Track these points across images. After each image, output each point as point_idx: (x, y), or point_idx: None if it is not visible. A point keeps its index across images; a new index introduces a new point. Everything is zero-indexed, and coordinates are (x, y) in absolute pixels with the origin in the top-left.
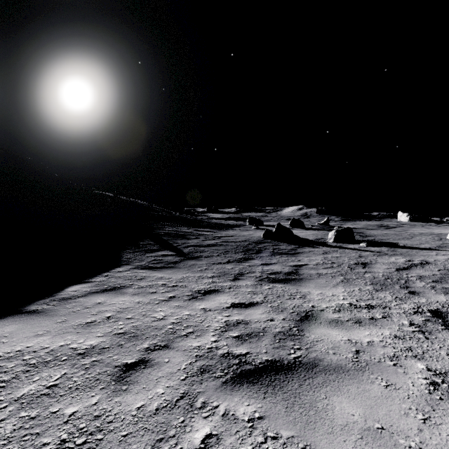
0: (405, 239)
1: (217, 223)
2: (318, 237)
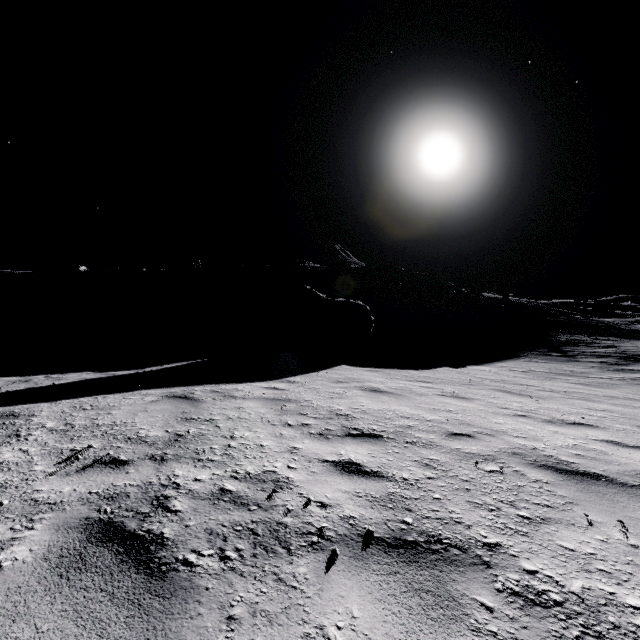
0: None
1: (635, 330)
2: None
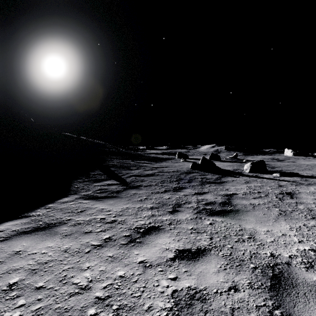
0: (308, 170)
1: (153, 157)
2: (234, 168)
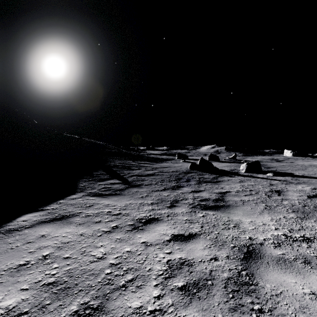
0: (300, 170)
1: (154, 157)
2: (231, 168)
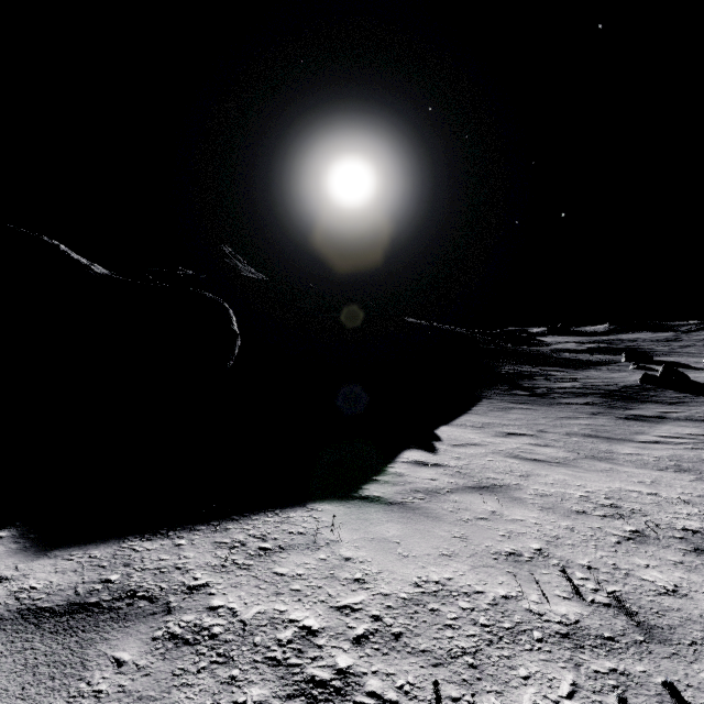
0: None
1: (570, 359)
2: None
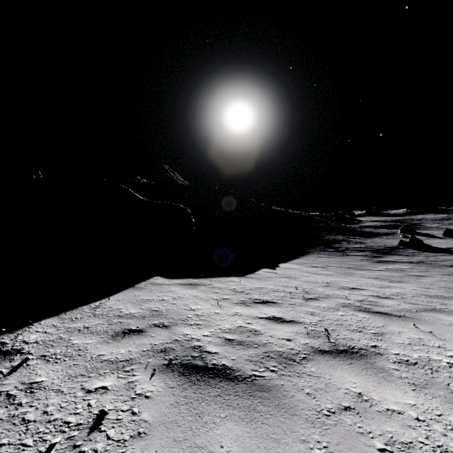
0: None
1: (367, 232)
2: (452, 246)
